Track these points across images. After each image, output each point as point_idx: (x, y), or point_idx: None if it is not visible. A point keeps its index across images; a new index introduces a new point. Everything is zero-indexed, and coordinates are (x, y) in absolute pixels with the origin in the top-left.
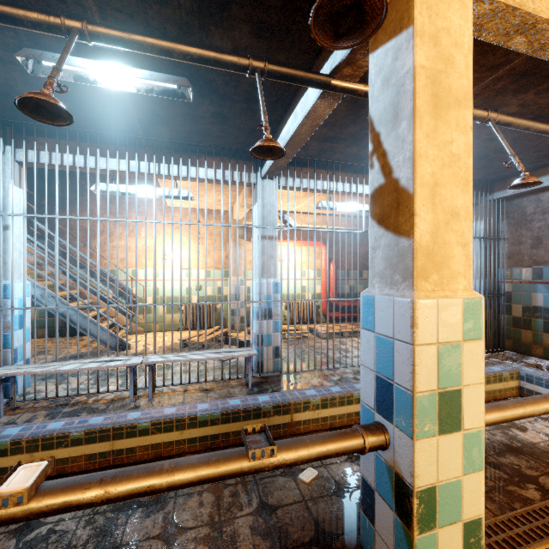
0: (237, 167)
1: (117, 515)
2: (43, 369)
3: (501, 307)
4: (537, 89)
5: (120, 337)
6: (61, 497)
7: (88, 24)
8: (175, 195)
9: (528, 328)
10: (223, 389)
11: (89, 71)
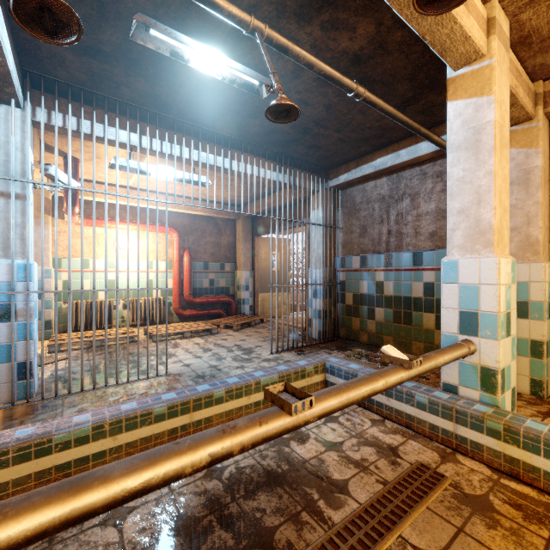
0: None
1: None
2: None
3: (336, 296)
4: (321, 20)
5: None
6: None
7: None
8: None
9: (357, 316)
10: None
11: None
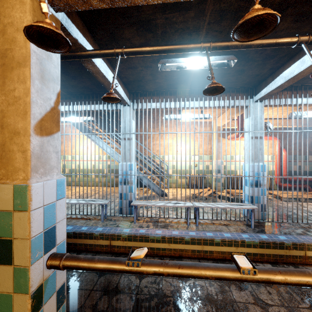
0: (239, 98)
1: (223, 285)
2: (150, 204)
3: None
4: None
5: (163, 190)
6: (264, 275)
7: (212, 43)
8: (202, 117)
9: None
10: (235, 225)
11: (185, 63)
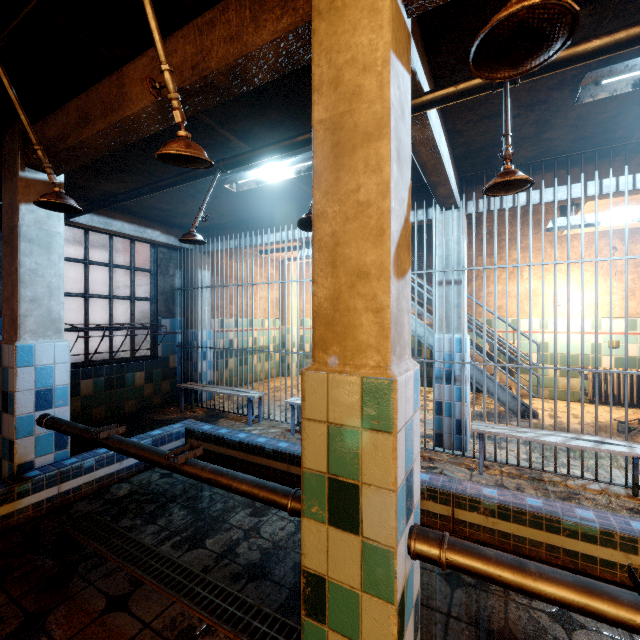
0: None
1: None
2: (522, 434)
3: None
4: None
5: (524, 402)
6: None
7: None
8: None
9: None
10: None
11: None
